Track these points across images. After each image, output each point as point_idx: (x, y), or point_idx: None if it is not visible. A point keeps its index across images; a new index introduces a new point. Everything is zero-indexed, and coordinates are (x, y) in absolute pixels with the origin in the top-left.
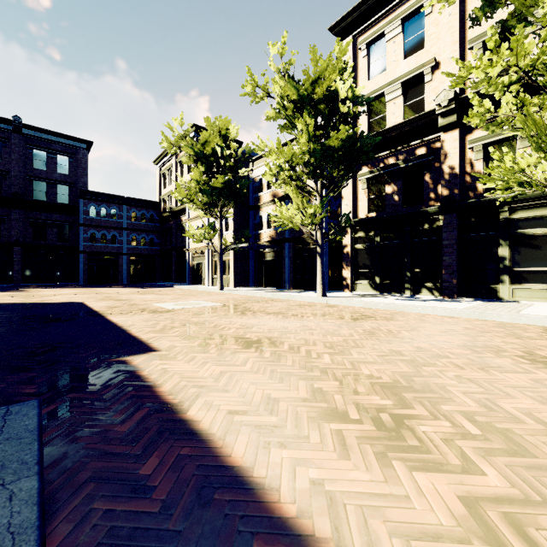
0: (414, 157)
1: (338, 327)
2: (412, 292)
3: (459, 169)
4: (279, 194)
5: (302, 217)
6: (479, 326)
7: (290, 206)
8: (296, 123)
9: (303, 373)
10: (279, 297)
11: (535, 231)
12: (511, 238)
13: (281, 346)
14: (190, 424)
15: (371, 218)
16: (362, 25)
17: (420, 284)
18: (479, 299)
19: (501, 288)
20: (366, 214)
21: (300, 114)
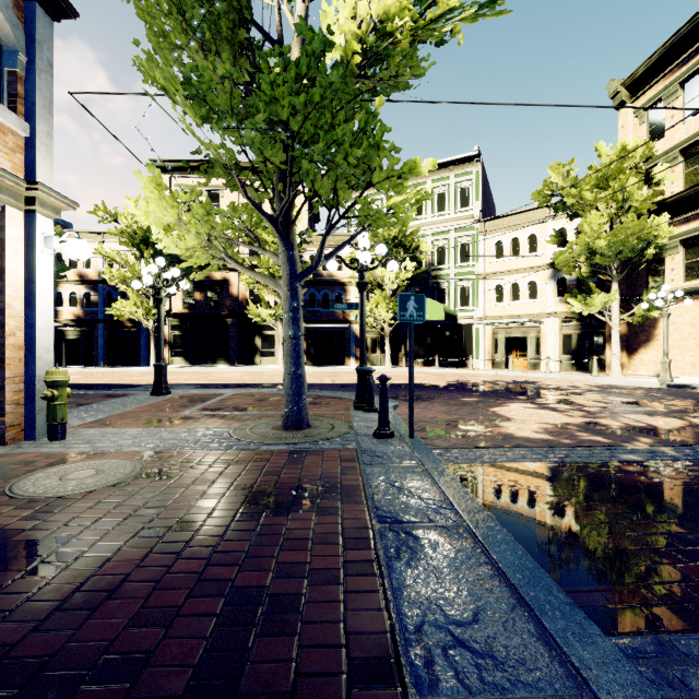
0: (215, 280)
1: (192, 376)
2: (213, 364)
3: (238, 294)
4: (90, 276)
5: (137, 310)
6: (245, 373)
7: (131, 303)
8: (144, 253)
9: (200, 381)
10: (117, 370)
11: (269, 332)
12: (261, 334)
13: (182, 379)
14: (190, 384)
15: (186, 314)
16: (178, 172)
17: (218, 358)
18: (247, 365)
19: (257, 359)
20: (181, 309)
21: (144, 244)
